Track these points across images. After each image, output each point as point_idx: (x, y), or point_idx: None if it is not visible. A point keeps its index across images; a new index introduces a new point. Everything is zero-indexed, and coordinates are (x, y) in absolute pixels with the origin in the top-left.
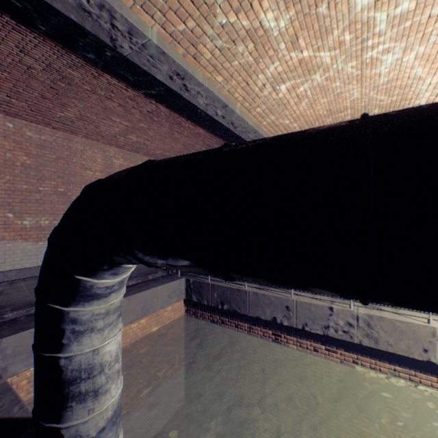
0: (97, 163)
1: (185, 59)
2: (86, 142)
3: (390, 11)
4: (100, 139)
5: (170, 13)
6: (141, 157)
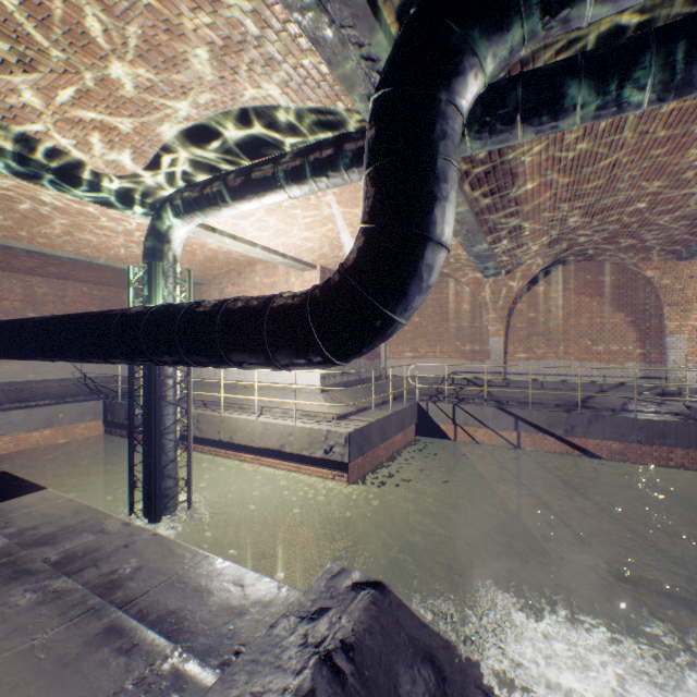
0: (17, 294)
1: (33, 245)
2: (3, 274)
3: (143, 228)
4: (19, 272)
5: (5, 232)
6: (74, 284)
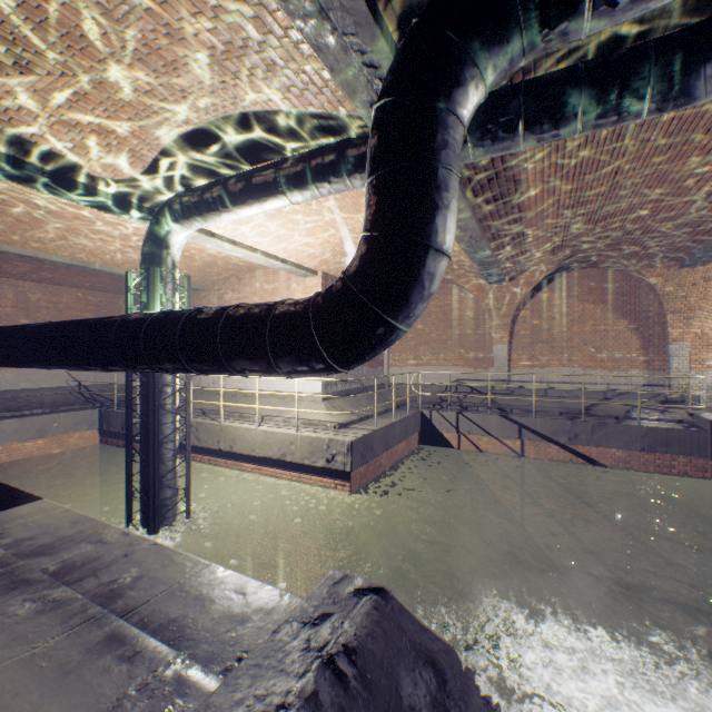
0: (9, 299)
1: (26, 249)
2: None
3: (140, 233)
4: (11, 277)
5: None
6: (68, 289)
